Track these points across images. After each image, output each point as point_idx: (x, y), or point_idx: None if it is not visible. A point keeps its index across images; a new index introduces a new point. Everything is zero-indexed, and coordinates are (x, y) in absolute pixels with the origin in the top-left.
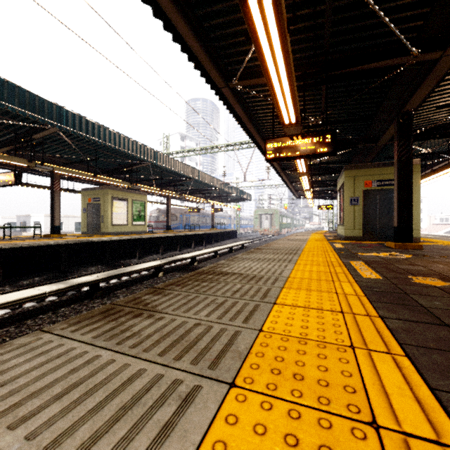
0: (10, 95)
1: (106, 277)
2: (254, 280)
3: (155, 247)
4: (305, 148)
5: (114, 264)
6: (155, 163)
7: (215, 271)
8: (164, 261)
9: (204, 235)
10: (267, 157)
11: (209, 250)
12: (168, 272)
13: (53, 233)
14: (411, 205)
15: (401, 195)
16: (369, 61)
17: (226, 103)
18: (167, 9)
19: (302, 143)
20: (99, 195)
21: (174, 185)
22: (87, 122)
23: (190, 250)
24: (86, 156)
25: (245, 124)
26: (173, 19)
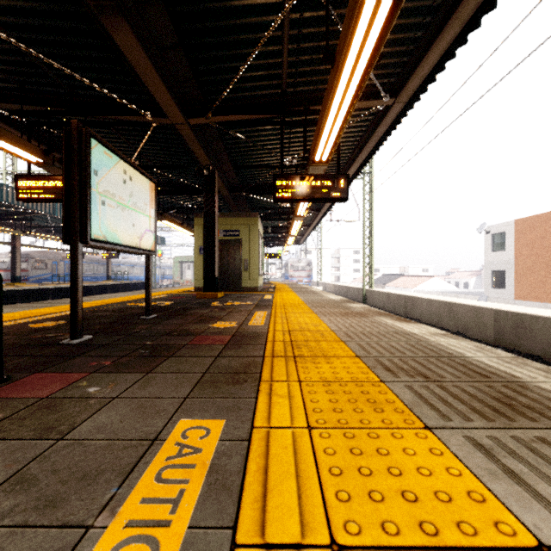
0: None
1: None
2: None
3: None
4: (60, 191)
5: None
6: None
7: None
8: None
9: None
10: (19, 197)
11: None
12: None
13: None
14: (214, 256)
15: (209, 246)
16: (108, 113)
17: None
18: None
19: (57, 185)
20: None
21: (17, 219)
22: None
23: None
24: None
25: None
26: None
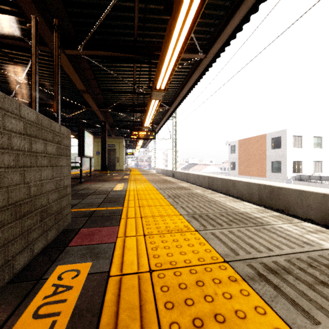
0: None
1: None
2: None
3: None
4: None
5: None
6: None
7: None
8: None
9: None
10: None
11: None
12: None
13: None
14: (106, 157)
15: (103, 152)
16: (70, 106)
17: None
18: None
19: None
20: None
21: None
22: None
23: None
24: None
25: None
26: None
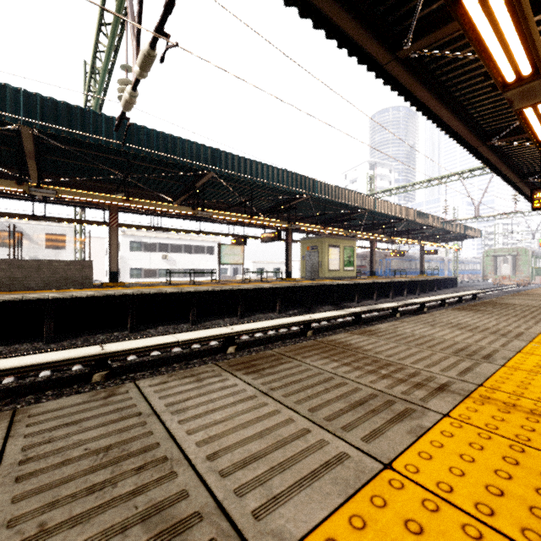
0: (291, 181)
1: (366, 310)
2: (537, 307)
3: (368, 292)
4: None
5: (340, 306)
6: (373, 210)
7: (496, 303)
8: (400, 304)
9: (417, 283)
10: (534, 207)
11: (438, 297)
12: (401, 314)
13: (287, 277)
14: None
15: None
16: None
17: (478, 156)
18: (447, 120)
19: None
20: (317, 243)
21: (383, 228)
22: (328, 186)
23: (403, 298)
24: (313, 211)
25: (496, 166)
26: (449, 123)
